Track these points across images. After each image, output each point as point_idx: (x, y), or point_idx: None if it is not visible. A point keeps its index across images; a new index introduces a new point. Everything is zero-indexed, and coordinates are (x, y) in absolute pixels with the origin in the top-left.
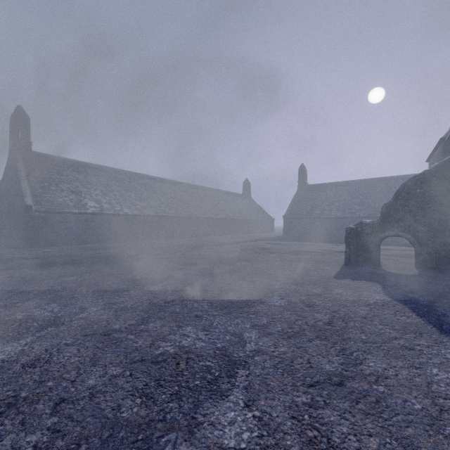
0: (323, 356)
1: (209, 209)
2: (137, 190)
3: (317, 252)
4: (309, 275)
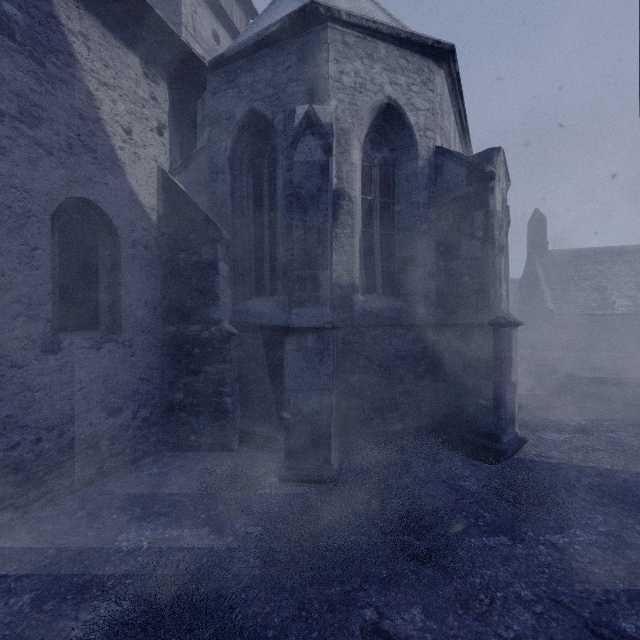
0: None
1: None
2: None
3: None
4: None
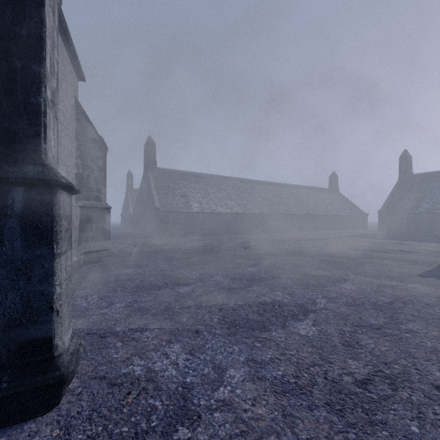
0: (373, 317)
1: (292, 206)
2: (227, 192)
3: (413, 252)
4: (390, 271)
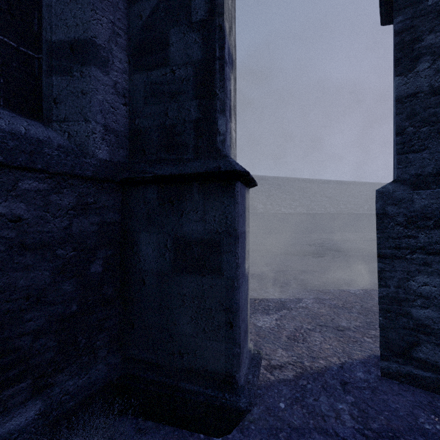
0: None
1: (361, 205)
2: (290, 193)
3: None
4: None
